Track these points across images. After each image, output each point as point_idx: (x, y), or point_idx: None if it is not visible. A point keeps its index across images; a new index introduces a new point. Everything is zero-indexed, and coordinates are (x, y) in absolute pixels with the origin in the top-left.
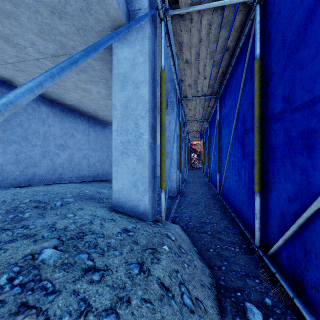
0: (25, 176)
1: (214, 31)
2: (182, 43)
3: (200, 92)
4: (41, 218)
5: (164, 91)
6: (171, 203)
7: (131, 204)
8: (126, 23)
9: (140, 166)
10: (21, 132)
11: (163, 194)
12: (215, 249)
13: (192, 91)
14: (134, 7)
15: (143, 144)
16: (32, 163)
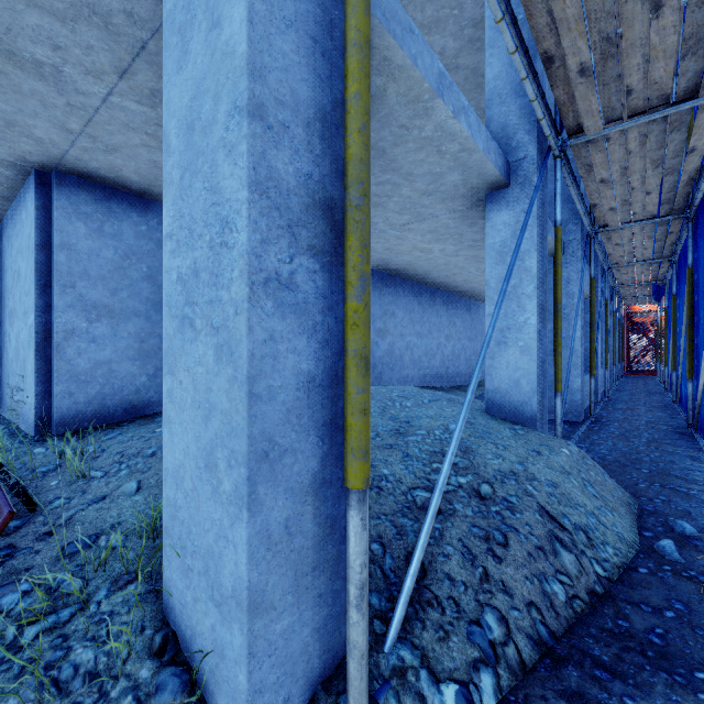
0: None
1: (655, 138)
2: (592, 164)
3: (639, 214)
4: (424, 408)
5: (560, 256)
6: (570, 430)
7: (511, 408)
8: (506, 183)
9: (525, 359)
10: None
11: (558, 399)
12: (649, 486)
13: (620, 216)
14: (516, 156)
15: (530, 331)
16: None
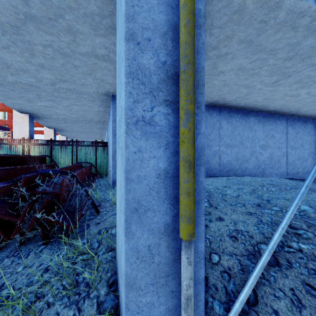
0: (241, 169)
1: None
2: None
3: None
4: (284, 193)
5: None
6: None
7: None
8: None
9: None
10: (239, 139)
11: None
12: None
13: None
14: None
15: None
16: (244, 160)
